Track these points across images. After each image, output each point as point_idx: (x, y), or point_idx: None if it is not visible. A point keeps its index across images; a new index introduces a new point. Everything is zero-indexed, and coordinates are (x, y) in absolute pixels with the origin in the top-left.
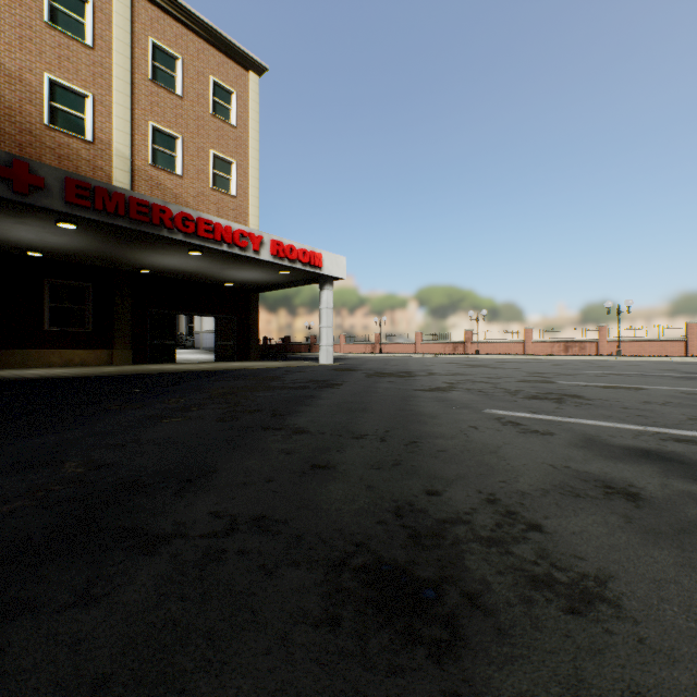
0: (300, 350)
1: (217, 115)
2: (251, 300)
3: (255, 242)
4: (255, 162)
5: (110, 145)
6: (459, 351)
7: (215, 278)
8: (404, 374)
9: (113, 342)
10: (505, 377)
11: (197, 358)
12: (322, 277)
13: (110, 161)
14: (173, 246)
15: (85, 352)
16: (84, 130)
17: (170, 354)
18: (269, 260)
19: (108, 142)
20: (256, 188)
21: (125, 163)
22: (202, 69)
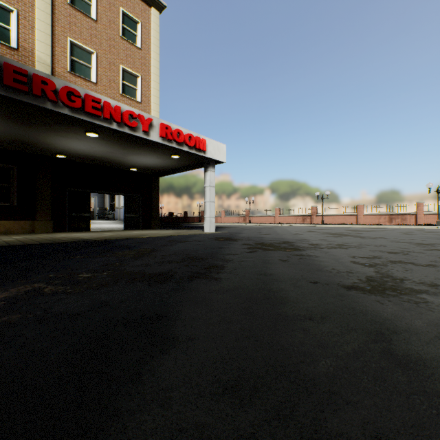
0: (193, 220)
1: (125, 38)
2: (152, 182)
3: (144, 123)
4: (156, 77)
5: (33, 53)
6: (306, 221)
7: (121, 163)
8: (286, 245)
9: (35, 214)
10: (408, 251)
11: (111, 227)
12: (206, 160)
13: (33, 66)
14: (70, 127)
15: (9, 222)
16: (9, 39)
17: (86, 224)
18: (158, 142)
19: (31, 50)
20: (157, 97)
21: (46, 69)
22: (112, 1)
